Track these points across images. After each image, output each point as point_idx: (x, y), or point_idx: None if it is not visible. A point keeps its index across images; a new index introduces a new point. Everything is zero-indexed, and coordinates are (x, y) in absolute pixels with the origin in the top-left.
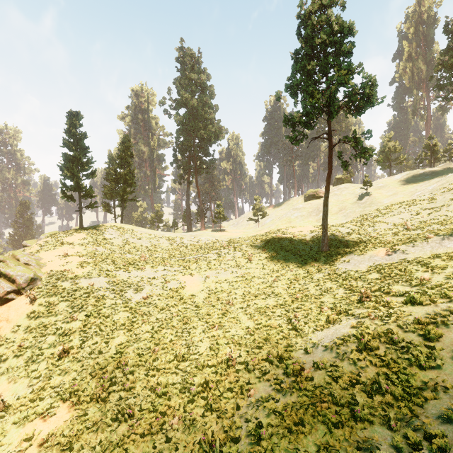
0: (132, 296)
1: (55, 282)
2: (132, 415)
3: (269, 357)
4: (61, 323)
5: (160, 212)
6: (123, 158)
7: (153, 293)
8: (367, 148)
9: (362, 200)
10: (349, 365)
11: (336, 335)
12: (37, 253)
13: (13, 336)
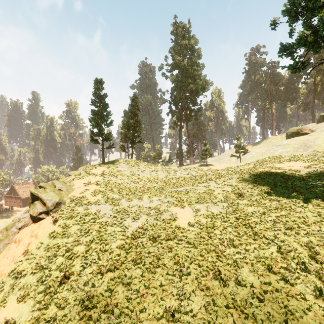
0: (130, 224)
1: (73, 206)
2: None
3: None
4: (70, 245)
5: (159, 151)
6: (132, 111)
7: (147, 223)
8: None
9: None
10: None
11: None
12: (73, 180)
13: (36, 252)
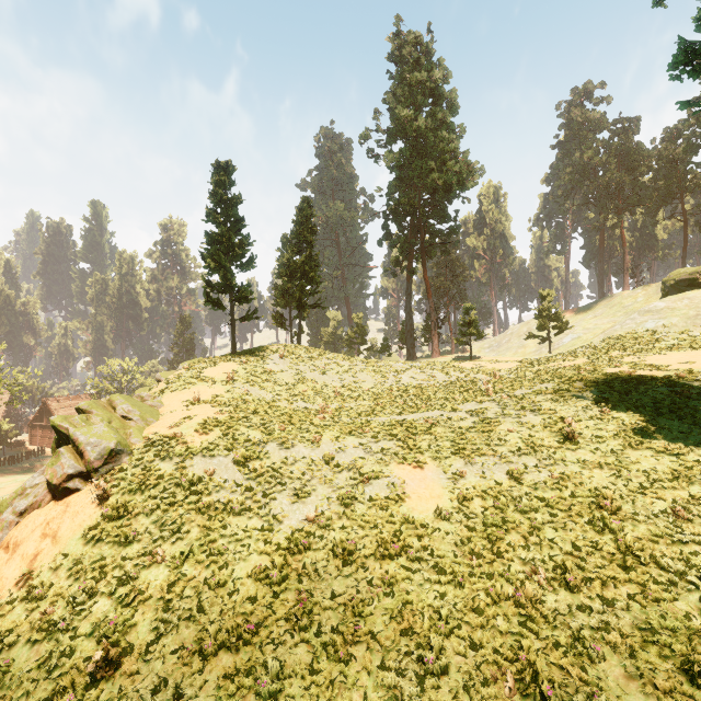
0: (285, 510)
1: (150, 460)
2: None
3: None
4: (133, 565)
5: (361, 327)
6: (300, 237)
7: (330, 507)
8: None
9: None
10: None
11: None
12: (161, 394)
13: (49, 580)
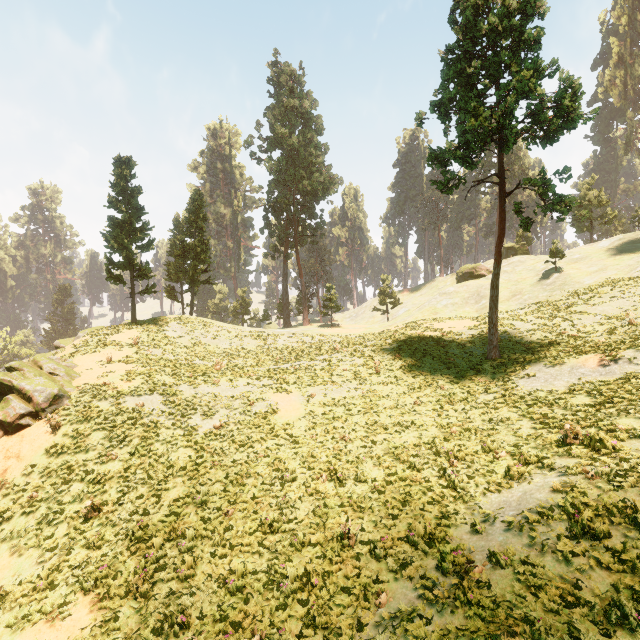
0: (199, 424)
1: (89, 400)
2: (186, 624)
3: (411, 536)
4: (93, 463)
5: (246, 300)
6: (193, 223)
7: (229, 420)
8: (564, 196)
9: (548, 280)
10: (556, 563)
11: (526, 504)
12: (71, 357)
13: (24, 482)
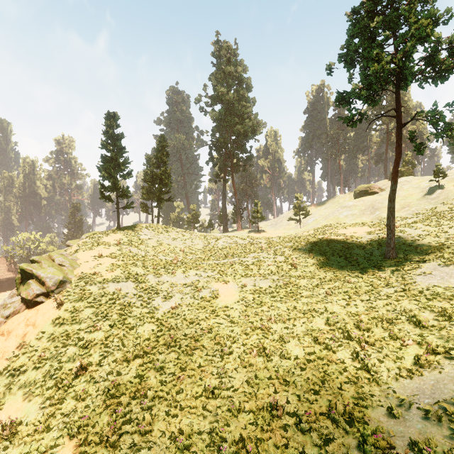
0: (160, 304)
1: (83, 285)
2: None
3: (332, 414)
4: (84, 332)
5: (196, 212)
6: (159, 158)
7: (182, 302)
8: None
9: (432, 195)
10: None
11: (441, 394)
12: (76, 253)
13: (37, 344)
